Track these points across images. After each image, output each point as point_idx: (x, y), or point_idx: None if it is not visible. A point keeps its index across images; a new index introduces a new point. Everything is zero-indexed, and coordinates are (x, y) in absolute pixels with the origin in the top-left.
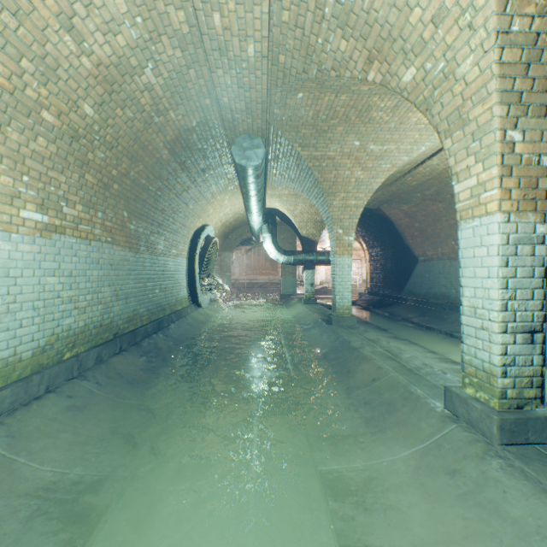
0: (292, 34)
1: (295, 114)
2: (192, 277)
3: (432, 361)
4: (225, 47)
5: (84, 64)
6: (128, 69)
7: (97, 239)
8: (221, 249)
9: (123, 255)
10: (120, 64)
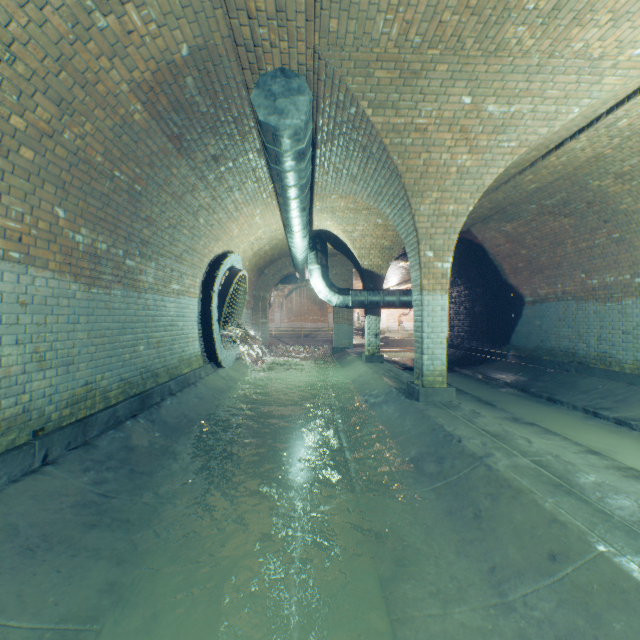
0: None
1: (366, 33)
2: (208, 325)
3: (614, 480)
4: None
5: None
6: None
7: None
8: (255, 288)
9: (57, 288)
10: None
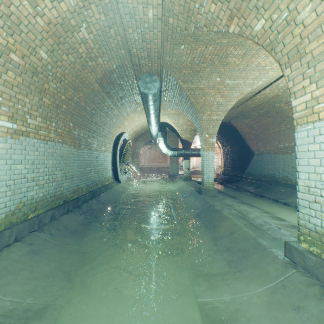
0: (178, 2)
1: (179, 60)
2: (115, 164)
3: (267, 219)
4: (133, 12)
5: (38, 22)
6: (69, 27)
7: (52, 140)
8: (133, 147)
9: (70, 151)
10: (64, 24)
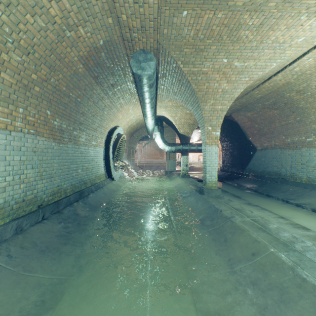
0: None
1: (179, 34)
2: (108, 160)
3: (288, 228)
4: None
5: None
6: None
7: (19, 130)
8: (129, 142)
9: (47, 144)
10: None
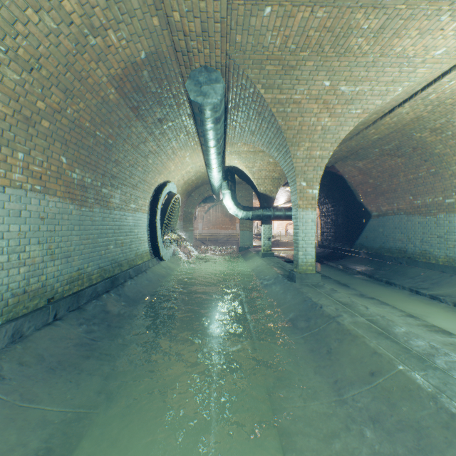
0: None
1: (259, 43)
2: (154, 231)
3: (421, 332)
4: None
5: None
6: None
7: (17, 186)
8: (185, 205)
9: (61, 208)
10: None
